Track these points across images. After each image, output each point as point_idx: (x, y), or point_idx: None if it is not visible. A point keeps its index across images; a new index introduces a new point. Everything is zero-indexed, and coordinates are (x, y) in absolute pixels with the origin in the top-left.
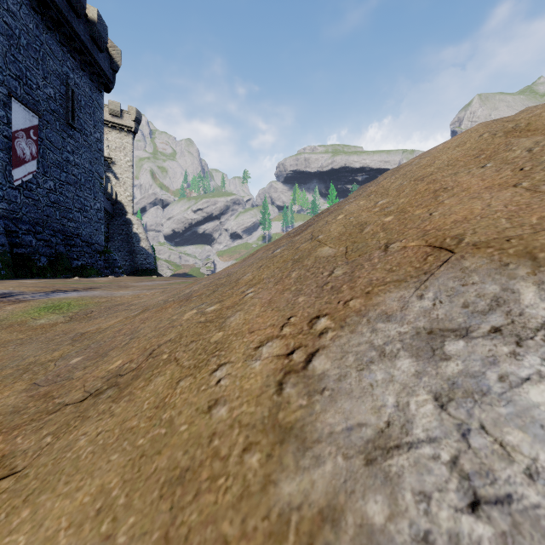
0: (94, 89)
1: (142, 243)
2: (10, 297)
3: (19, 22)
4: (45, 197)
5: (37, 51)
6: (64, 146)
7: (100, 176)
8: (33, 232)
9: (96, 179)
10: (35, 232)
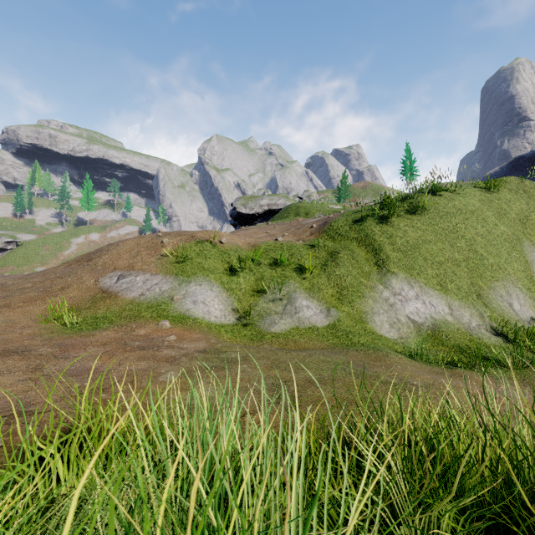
0: None
1: None
2: None
3: None
4: None
5: None
6: None
7: None
8: None
9: None
10: None
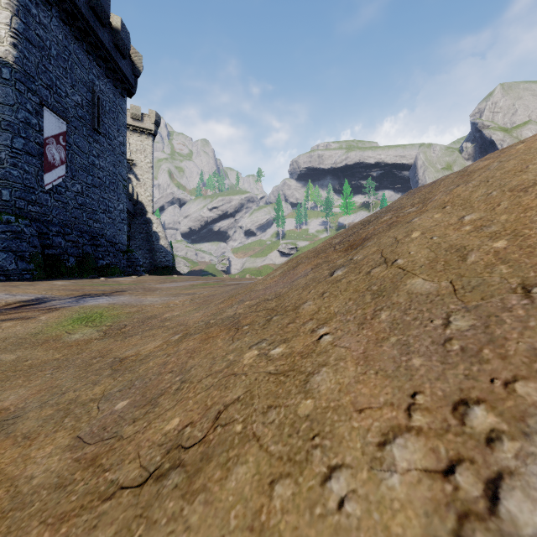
0: (117, 95)
1: (161, 242)
2: (44, 304)
3: (49, 34)
4: (73, 200)
5: (66, 61)
6: (90, 150)
7: (123, 178)
8: (62, 234)
9: (119, 181)
10: (64, 233)
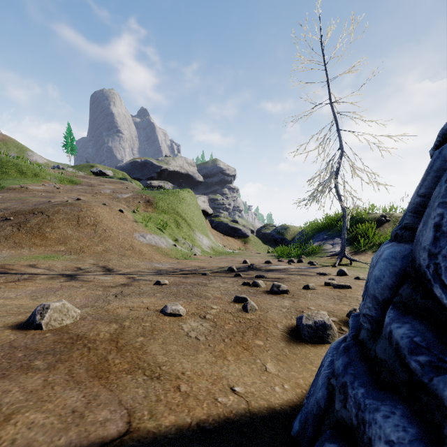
0: None
1: None
2: None
3: None
4: None
5: None
6: None
7: None
8: None
9: None
10: None
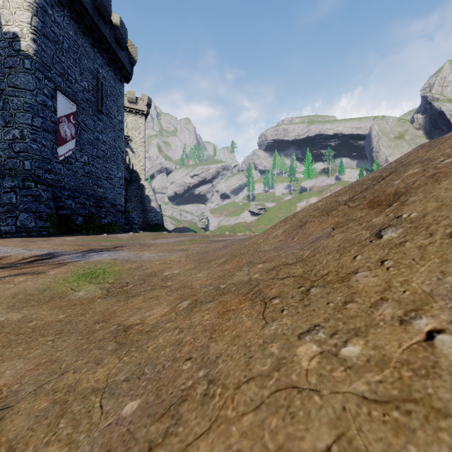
0: (117, 81)
1: (152, 204)
2: (54, 258)
3: (62, 30)
4: (81, 169)
5: (76, 53)
6: (95, 127)
7: (122, 151)
8: (73, 197)
9: (119, 153)
10: (74, 196)
